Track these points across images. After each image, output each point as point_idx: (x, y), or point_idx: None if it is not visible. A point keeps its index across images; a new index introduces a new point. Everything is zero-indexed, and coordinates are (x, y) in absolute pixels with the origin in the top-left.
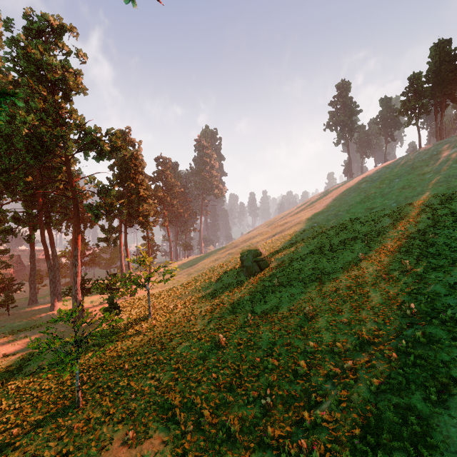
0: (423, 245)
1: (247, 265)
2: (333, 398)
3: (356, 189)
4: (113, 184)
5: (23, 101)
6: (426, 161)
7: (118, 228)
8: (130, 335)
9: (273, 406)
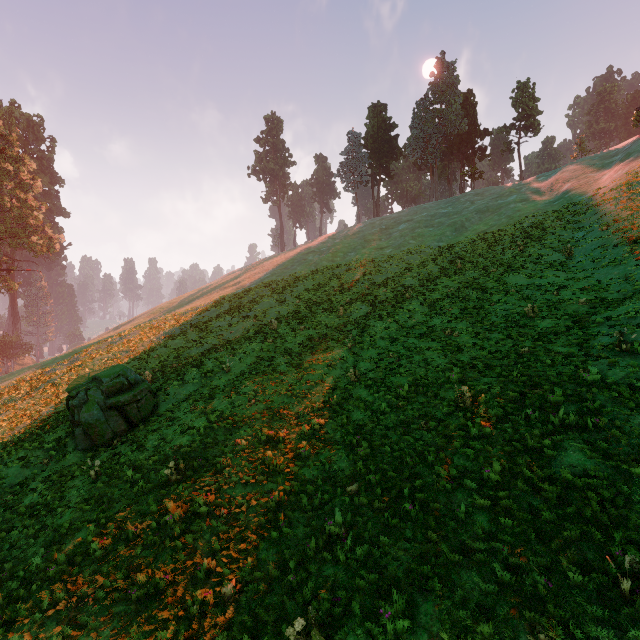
0: (446, 348)
1: (87, 422)
2: None
3: (302, 261)
4: None
5: None
6: (378, 235)
7: None
8: None
9: None
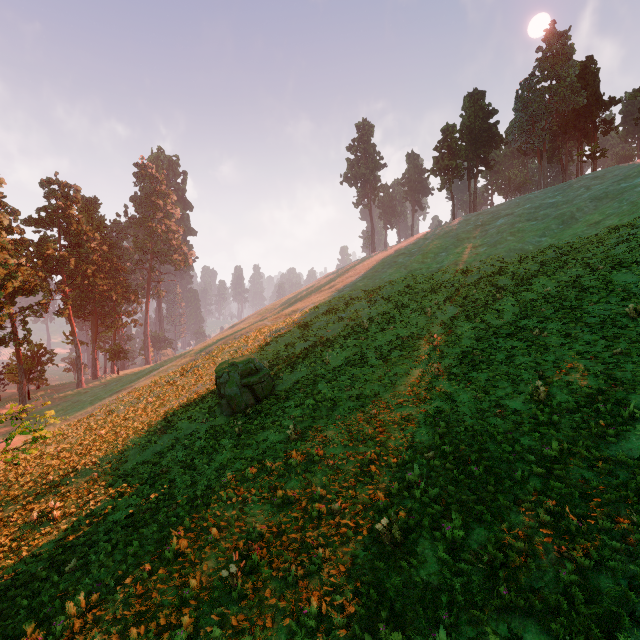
0: (531, 348)
1: (230, 395)
2: None
3: (392, 264)
4: None
5: None
6: (472, 233)
7: None
8: None
9: None
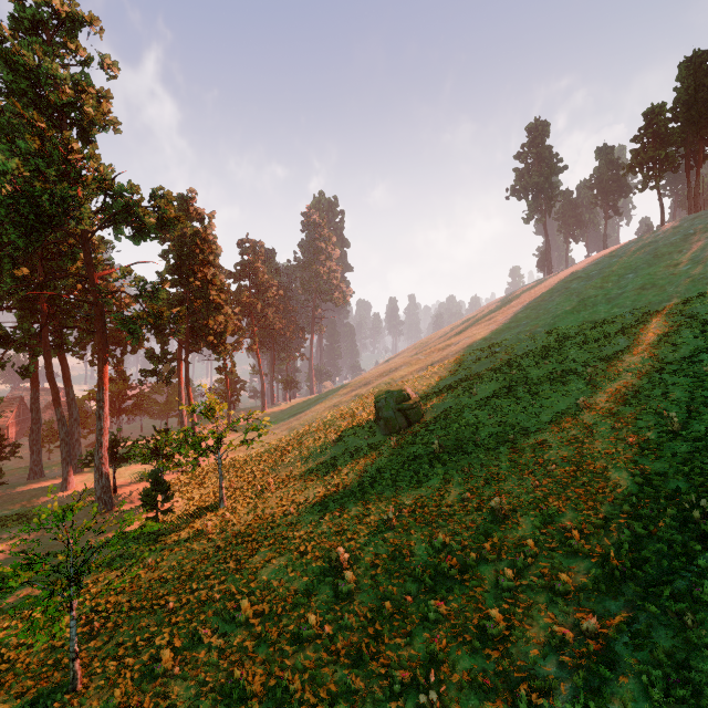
0: (694, 384)
1: (386, 417)
2: (567, 704)
3: (563, 291)
4: (163, 281)
5: (5, 139)
6: (678, 245)
7: (176, 355)
8: (185, 540)
9: (441, 706)
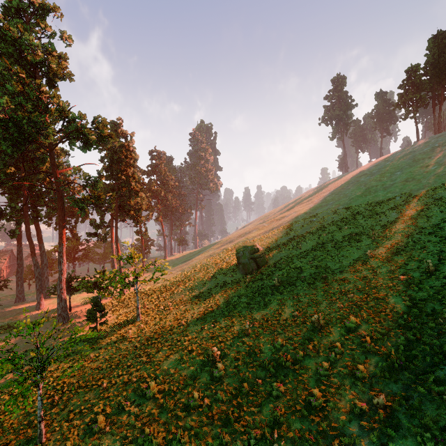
0: (442, 241)
1: (243, 263)
2: None
3: (355, 182)
4: (100, 176)
5: None
6: (428, 153)
7: (109, 223)
8: (114, 342)
9: None
